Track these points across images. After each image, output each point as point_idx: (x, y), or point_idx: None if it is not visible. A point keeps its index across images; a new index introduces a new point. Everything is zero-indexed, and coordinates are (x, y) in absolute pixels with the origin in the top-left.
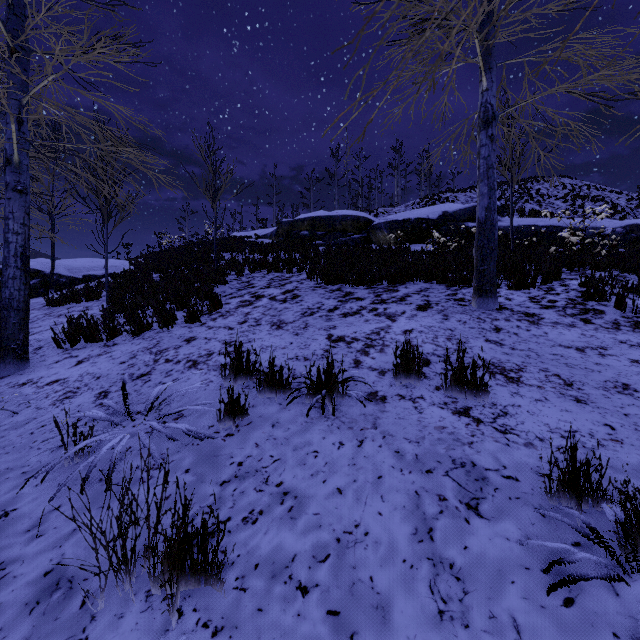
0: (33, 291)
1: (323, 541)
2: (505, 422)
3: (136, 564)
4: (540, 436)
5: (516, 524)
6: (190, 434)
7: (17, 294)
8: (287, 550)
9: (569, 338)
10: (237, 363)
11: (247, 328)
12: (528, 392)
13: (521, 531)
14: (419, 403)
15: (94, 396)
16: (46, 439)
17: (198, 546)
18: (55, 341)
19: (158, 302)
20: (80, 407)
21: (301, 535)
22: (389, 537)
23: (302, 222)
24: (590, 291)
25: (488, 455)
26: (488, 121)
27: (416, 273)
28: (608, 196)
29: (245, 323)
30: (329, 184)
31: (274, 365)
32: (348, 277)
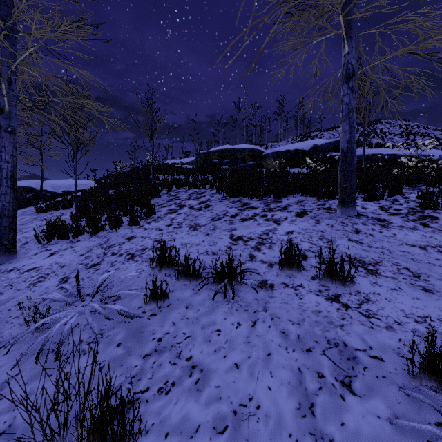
0: (28, 202)
1: (222, 413)
2: (368, 308)
3: (70, 429)
4: (398, 320)
5: (384, 402)
6: (123, 314)
7: (8, 205)
8: (192, 420)
9: (413, 238)
10: (161, 257)
11: (172, 229)
12: (385, 282)
13: (389, 409)
14: (299, 290)
15: (58, 281)
16: (17, 316)
17: (118, 419)
18: (36, 238)
19: (111, 210)
20: (47, 289)
21: (204, 406)
22: (277, 411)
23: (213, 153)
24: (426, 202)
25: (356, 336)
26: (349, 76)
27: (295, 189)
28: (432, 133)
29: (171, 226)
30: (233, 126)
31: (190, 258)
32: (245, 192)
